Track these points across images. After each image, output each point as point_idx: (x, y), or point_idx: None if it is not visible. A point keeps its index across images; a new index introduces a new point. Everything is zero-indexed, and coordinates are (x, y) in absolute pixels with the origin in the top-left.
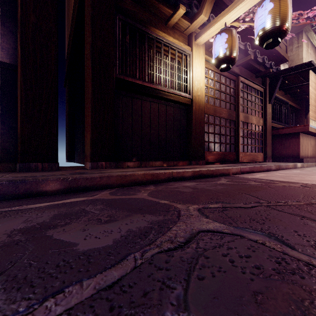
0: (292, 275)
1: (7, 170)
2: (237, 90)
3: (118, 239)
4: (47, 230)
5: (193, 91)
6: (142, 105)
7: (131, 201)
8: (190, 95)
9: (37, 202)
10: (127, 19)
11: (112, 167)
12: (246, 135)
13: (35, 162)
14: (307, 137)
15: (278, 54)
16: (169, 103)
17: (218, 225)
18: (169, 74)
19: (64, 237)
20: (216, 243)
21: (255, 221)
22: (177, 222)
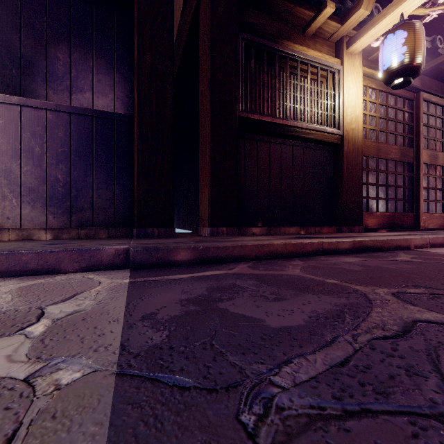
0: None
1: (123, 236)
2: (416, 114)
3: (308, 320)
4: (216, 303)
5: (345, 124)
6: (271, 150)
7: (286, 278)
8: (340, 129)
9: (175, 273)
10: (252, 37)
11: (234, 234)
12: (433, 184)
13: (151, 227)
14: None
15: None
16: (307, 145)
17: (440, 316)
18: (308, 103)
19: (242, 312)
20: None
21: None
22: (373, 307)
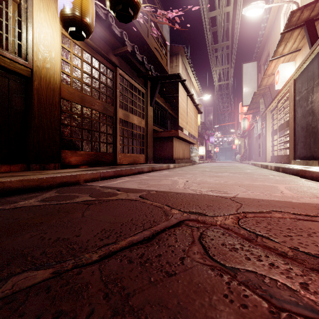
0: None
1: None
2: (115, 83)
3: None
4: None
5: (35, 58)
6: None
7: None
8: (28, 61)
9: None
10: None
11: None
12: (127, 134)
13: None
14: (179, 141)
15: (160, 63)
16: None
17: None
18: None
19: None
20: None
21: None
22: None
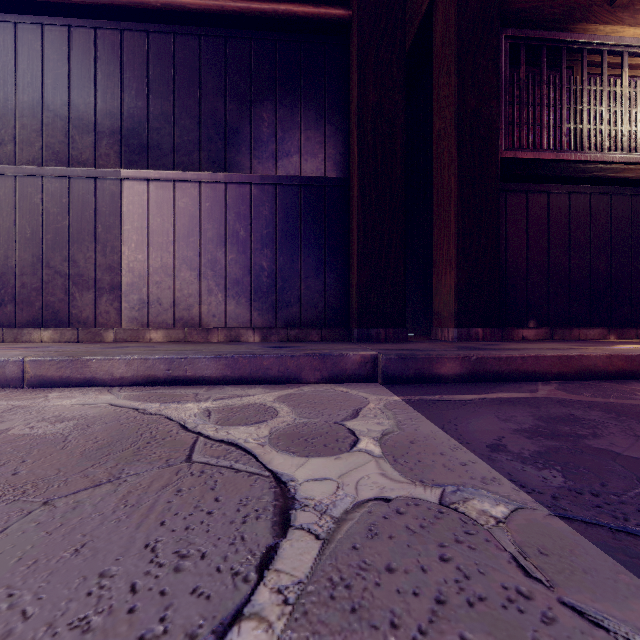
0: None
1: (338, 339)
2: None
3: None
4: (580, 440)
5: None
6: (551, 204)
7: None
8: None
9: (451, 392)
10: (522, 32)
11: (495, 339)
12: None
13: (376, 328)
14: None
15: None
16: (618, 190)
17: None
18: (622, 120)
19: None
20: None
21: None
22: None
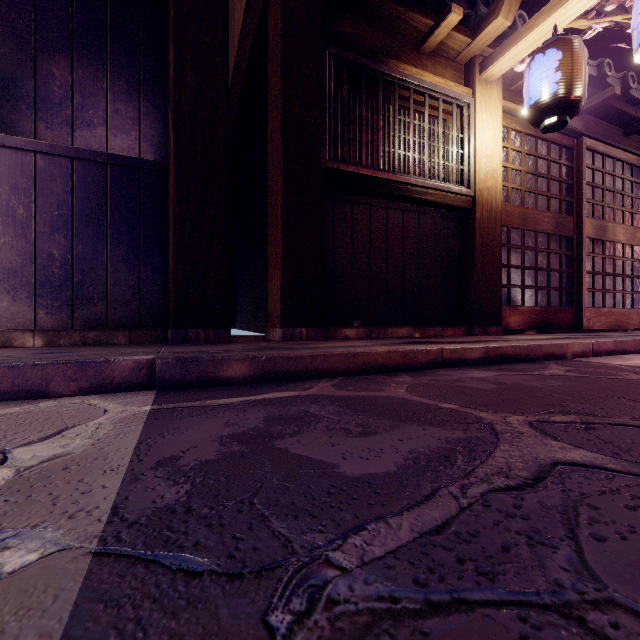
0: None
1: (152, 341)
2: (577, 169)
3: (403, 464)
4: (273, 441)
5: (477, 180)
6: (372, 216)
7: (383, 402)
8: (471, 188)
9: (223, 396)
10: (344, 53)
11: (318, 338)
12: (600, 268)
13: (195, 328)
14: None
15: None
16: (424, 210)
17: (590, 455)
18: (425, 150)
19: (309, 453)
20: (601, 485)
21: None
22: (498, 444)
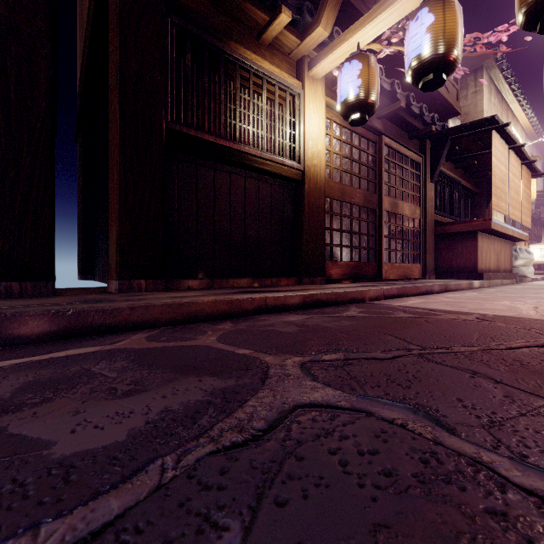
0: (446, 485)
1: None
2: (379, 159)
3: (140, 429)
4: None
5: (306, 158)
6: (216, 179)
7: (183, 352)
8: (301, 163)
9: None
10: (187, 24)
11: (159, 289)
12: (394, 233)
13: (7, 281)
14: (489, 238)
15: (444, 101)
16: (263, 178)
17: (332, 393)
18: (263, 127)
19: (31, 430)
20: (322, 428)
21: (395, 384)
22: (260, 390)
